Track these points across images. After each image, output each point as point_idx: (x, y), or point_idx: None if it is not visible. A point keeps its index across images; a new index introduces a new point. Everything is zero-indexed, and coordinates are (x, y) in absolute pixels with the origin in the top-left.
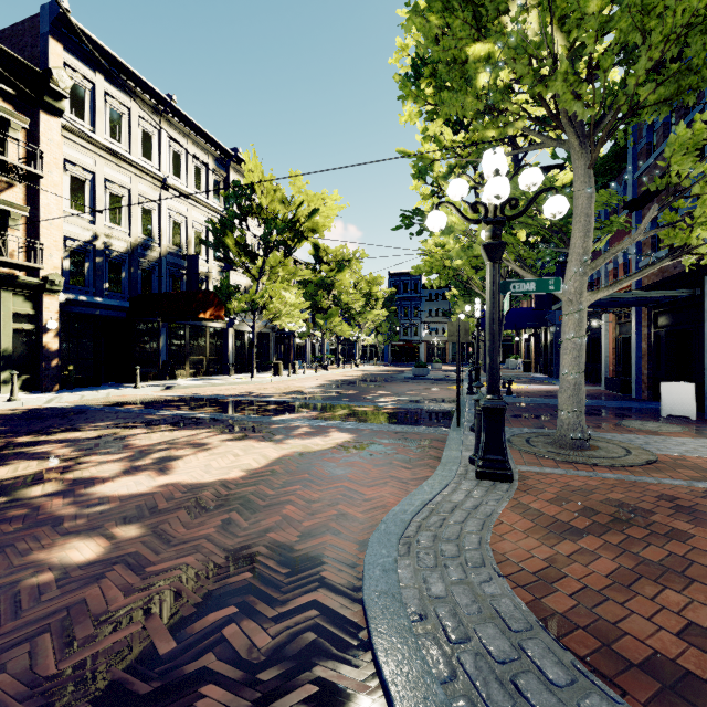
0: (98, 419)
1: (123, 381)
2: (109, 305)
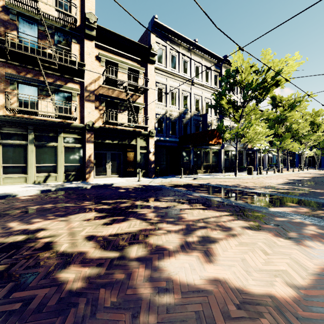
0: (167, 194)
1: (176, 174)
2: (171, 141)
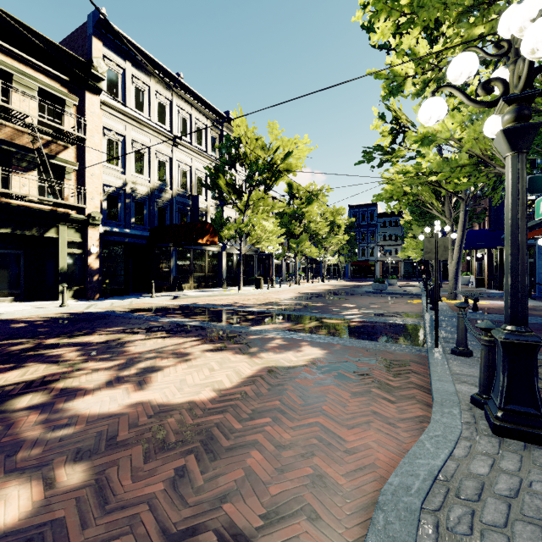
0: (114, 324)
1: (145, 292)
2: (135, 234)
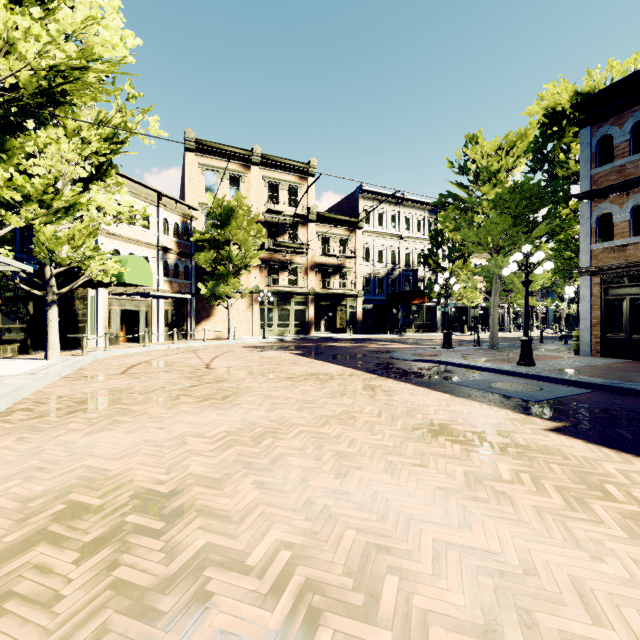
0: (373, 340)
1: (383, 333)
2: (378, 299)
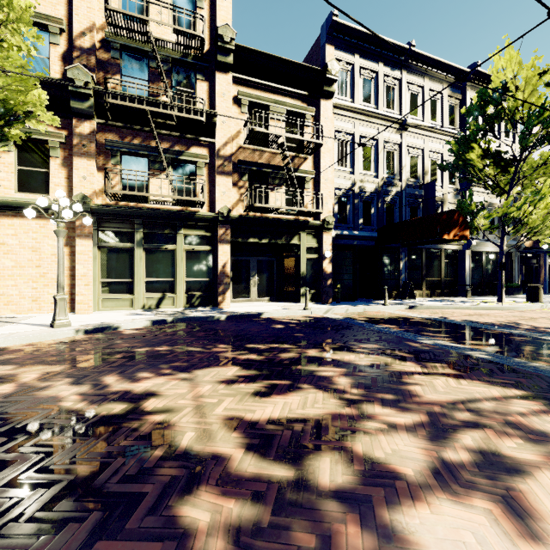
0: (364, 338)
1: (371, 298)
2: (363, 236)
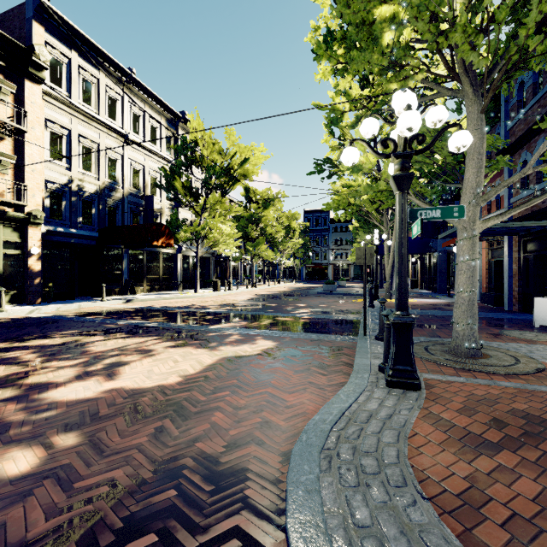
0: (67, 327)
1: (93, 295)
2: (82, 235)
